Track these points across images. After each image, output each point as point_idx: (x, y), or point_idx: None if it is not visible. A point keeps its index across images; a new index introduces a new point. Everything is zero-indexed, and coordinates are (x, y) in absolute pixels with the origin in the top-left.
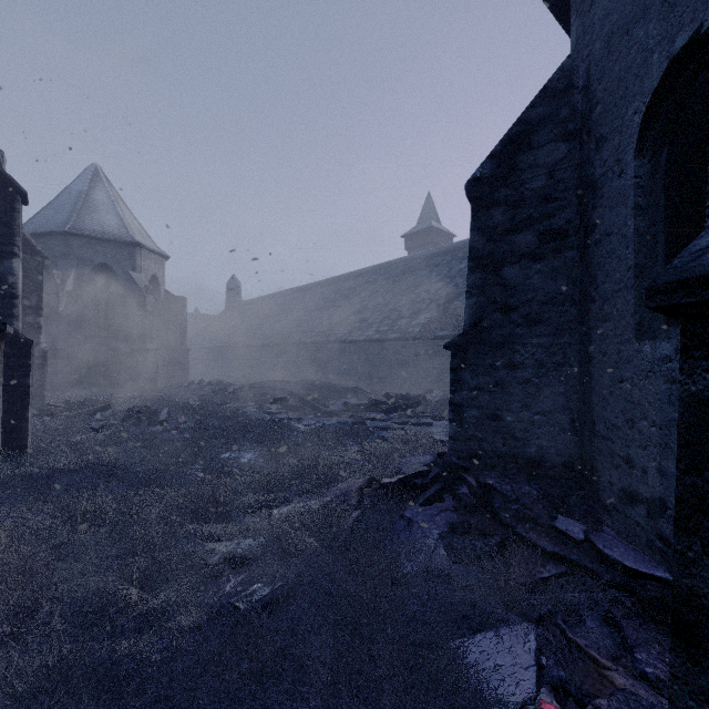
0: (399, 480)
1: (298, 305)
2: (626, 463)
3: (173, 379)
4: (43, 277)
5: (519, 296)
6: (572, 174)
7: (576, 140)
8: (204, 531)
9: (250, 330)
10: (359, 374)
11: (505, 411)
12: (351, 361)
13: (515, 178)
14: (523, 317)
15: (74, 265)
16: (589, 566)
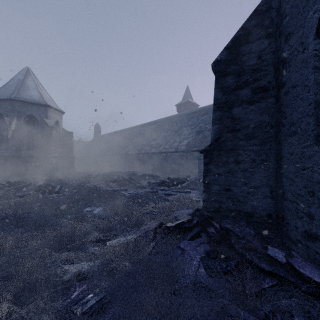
0: (176, 224)
1: (127, 136)
2: (308, 216)
3: (66, 171)
4: (0, 121)
5: (241, 123)
6: (271, 56)
7: (273, 37)
8: (63, 258)
9: (105, 148)
10: (155, 168)
11: (233, 186)
12: (152, 162)
13: (239, 60)
14: (243, 135)
15: (16, 115)
16: (292, 280)
